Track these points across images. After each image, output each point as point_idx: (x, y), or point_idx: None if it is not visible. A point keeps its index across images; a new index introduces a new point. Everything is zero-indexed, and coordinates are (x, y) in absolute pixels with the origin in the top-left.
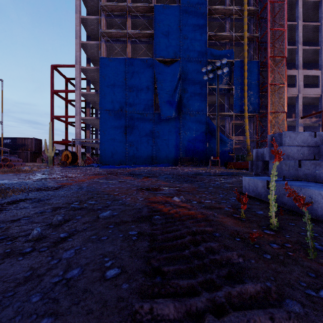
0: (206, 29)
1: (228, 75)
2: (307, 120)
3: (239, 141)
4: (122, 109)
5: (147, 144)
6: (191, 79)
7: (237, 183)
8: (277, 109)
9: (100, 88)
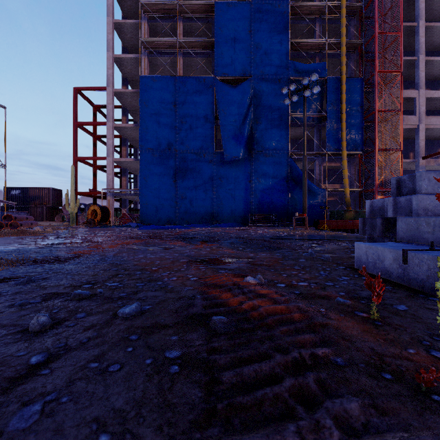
0: (288, 34)
1: (318, 98)
2: (431, 162)
3: (334, 191)
4: (170, 147)
5: (204, 195)
6: (266, 105)
7: (341, 252)
8: (389, 146)
9: (140, 118)
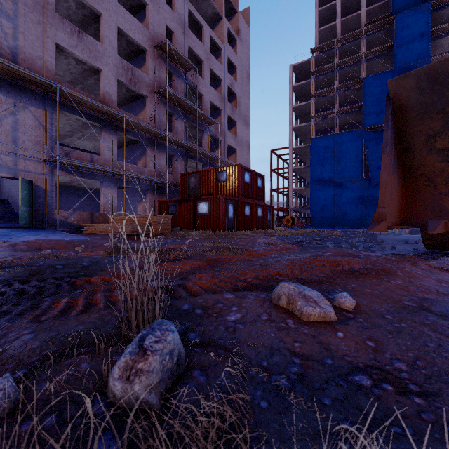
0: None
1: None
2: None
3: None
4: (331, 179)
5: (355, 208)
6: None
7: None
8: None
9: (311, 163)
